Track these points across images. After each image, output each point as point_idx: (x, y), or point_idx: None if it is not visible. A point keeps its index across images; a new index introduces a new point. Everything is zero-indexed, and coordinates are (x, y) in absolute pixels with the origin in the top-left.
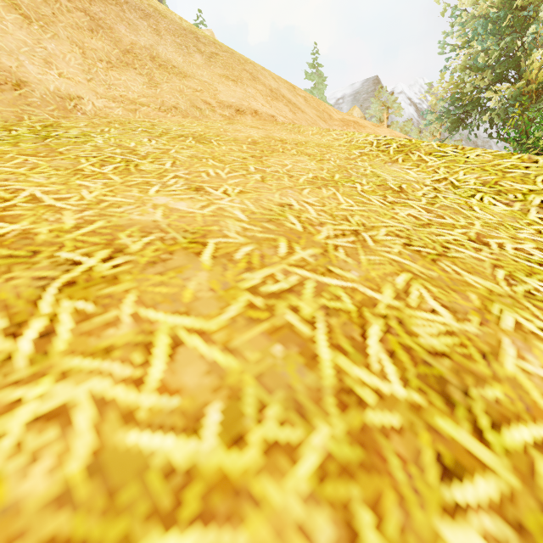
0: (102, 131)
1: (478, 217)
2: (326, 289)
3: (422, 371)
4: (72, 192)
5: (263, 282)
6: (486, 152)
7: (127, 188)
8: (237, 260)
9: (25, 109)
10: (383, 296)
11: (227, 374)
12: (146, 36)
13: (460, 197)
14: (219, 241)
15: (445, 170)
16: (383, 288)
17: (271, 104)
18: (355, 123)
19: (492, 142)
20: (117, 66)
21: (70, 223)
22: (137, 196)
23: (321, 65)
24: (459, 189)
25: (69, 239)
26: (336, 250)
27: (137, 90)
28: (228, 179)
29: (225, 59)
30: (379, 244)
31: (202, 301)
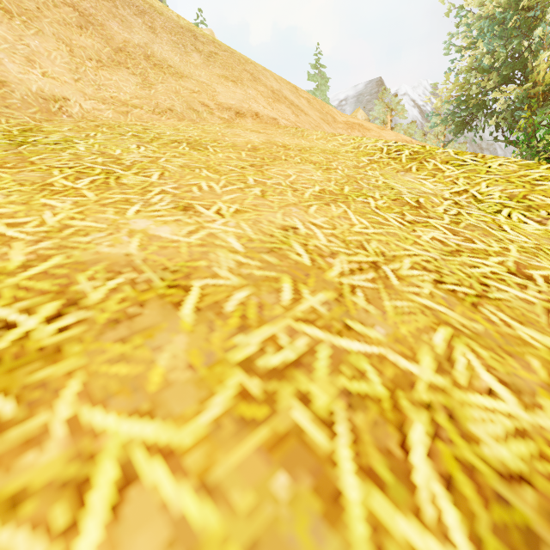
0: (87, 135)
1: (512, 240)
2: (345, 360)
3: (499, 517)
4: (32, 214)
5: (261, 351)
6: (510, 161)
7: (101, 208)
8: (227, 314)
9: (2, 112)
10: (422, 368)
11: (201, 547)
12: (140, 33)
13: (485, 213)
14: (206, 283)
15: (465, 180)
16: (418, 353)
17: (273, 106)
18: (360, 126)
19: (497, 144)
20: (108, 65)
21: (18, 260)
22: (111, 219)
23: (323, 66)
24: (482, 203)
25: (9, 286)
26: (353, 293)
27: (130, 91)
28: (223, 194)
29: (224, 59)
30: (405, 282)
31: (175, 389)
